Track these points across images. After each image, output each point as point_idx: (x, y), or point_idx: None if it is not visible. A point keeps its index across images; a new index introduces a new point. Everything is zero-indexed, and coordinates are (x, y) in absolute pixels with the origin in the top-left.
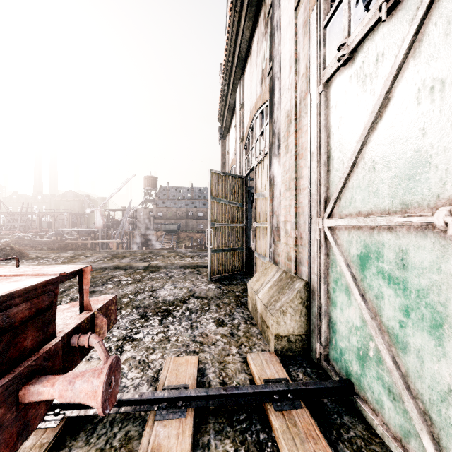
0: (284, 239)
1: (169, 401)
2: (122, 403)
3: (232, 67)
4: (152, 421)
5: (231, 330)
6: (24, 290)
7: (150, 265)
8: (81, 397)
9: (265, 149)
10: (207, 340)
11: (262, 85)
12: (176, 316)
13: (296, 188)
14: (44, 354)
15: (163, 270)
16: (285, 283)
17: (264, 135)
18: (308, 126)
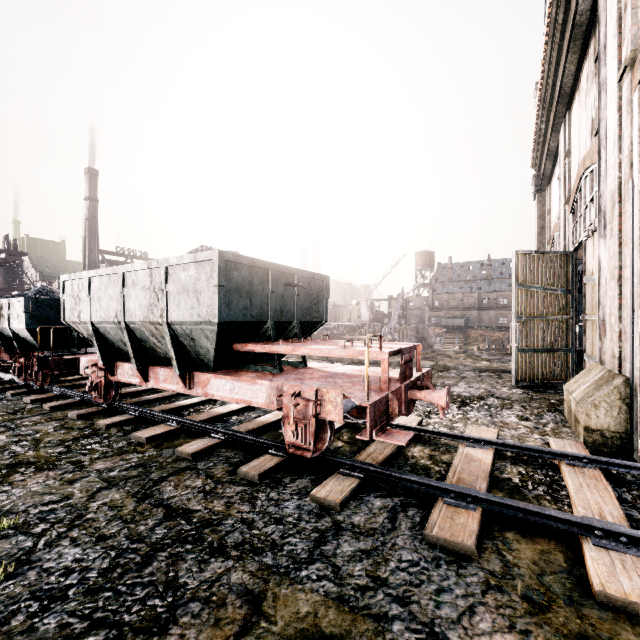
0: (609, 334)
1: (474, 441)
2: (441, 435)
3: (551, 101)
4: (464, 446)
5: (536, 425)
6: (407, 348)
7: (436, 364)
8: (434, 400)
9: (594, 222)
10: (508, 426)
11: (591, 139)
12: (473, 407)
13: (620, 278)
14: (412, 381)
15: (453, 371)
16: (605, 381)
17: (594, 204)
18: (630, 213)
